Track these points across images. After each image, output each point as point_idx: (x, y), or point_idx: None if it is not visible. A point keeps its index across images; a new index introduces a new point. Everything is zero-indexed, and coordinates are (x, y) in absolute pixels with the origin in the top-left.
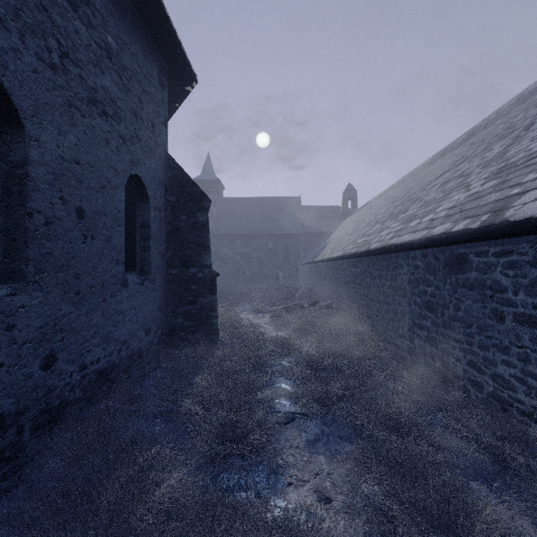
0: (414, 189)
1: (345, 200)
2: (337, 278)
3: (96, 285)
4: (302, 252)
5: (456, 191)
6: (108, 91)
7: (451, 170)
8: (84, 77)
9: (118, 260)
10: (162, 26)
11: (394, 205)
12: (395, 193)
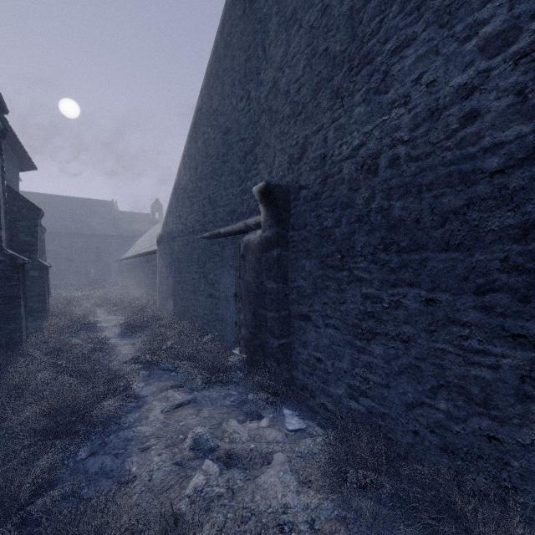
0: None
1: (153, 212)
2: (129, 269)
3: None
4: (115, 252)
5: None
6: None
7: None
8: None
9: None
10: (25, 157)
11: None
12: None
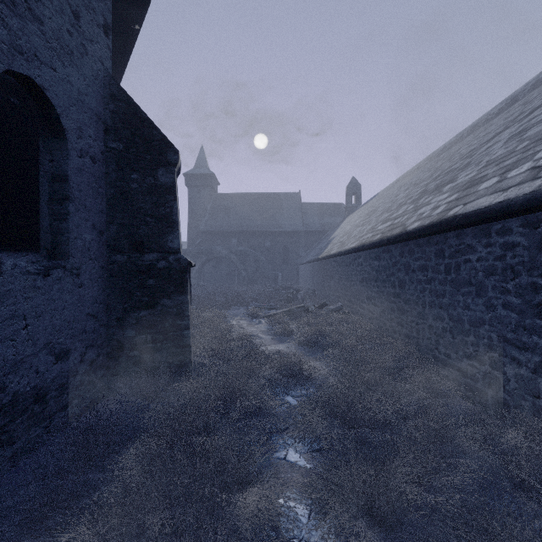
0: (447, 164)
1: (348, 195)
2: (350, 275)
3: None
4: (302, 252)
5: None
6: None
7: (516, 124)
8: None
9: None
10: None
11: (421, 185)
12: (413, 178)
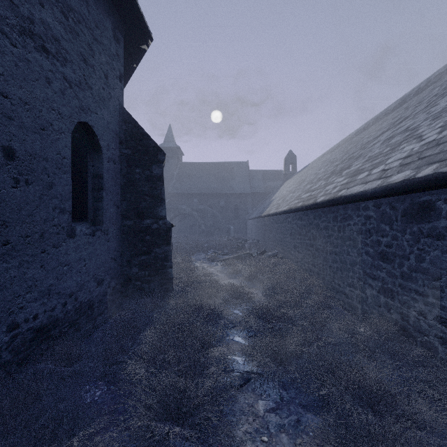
0: (353, 149)
1: (286, 165)
2: (283, 230)
3: (33, 235)
4: (250, 209)
5: (406, 143)
6: (49, 27)
7: (392, 129)
8: (15, 2)
9: (63, 209)
10: None
11: (334, 164)
12: (332, 156)
